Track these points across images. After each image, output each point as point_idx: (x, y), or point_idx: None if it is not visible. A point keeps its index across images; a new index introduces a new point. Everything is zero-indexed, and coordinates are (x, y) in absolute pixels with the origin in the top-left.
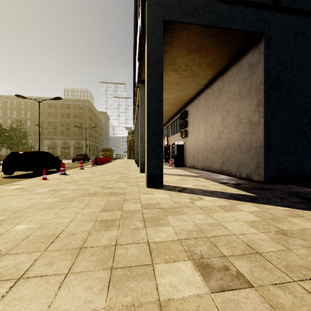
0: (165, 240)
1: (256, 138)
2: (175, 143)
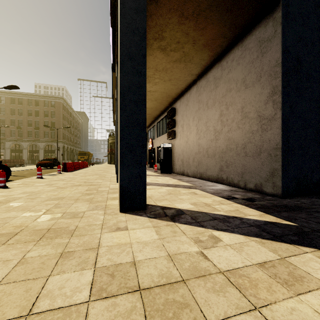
0: None
1: (270, 137)
2: (161, 146)
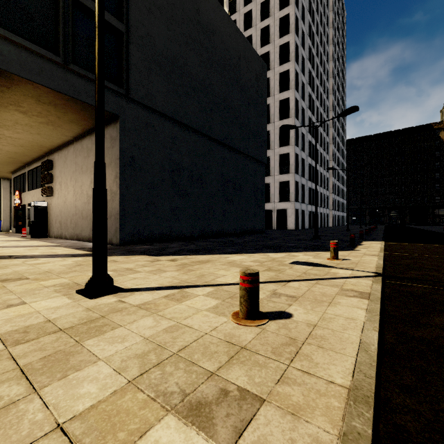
0: None
1: (115, 206)
2: (32, 204)
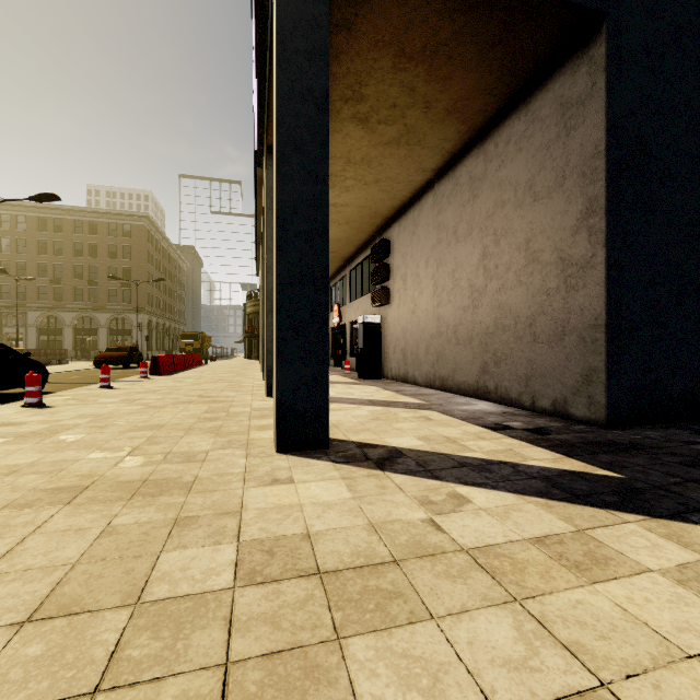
0: None
1: (583, 302)
2: (360, 320)
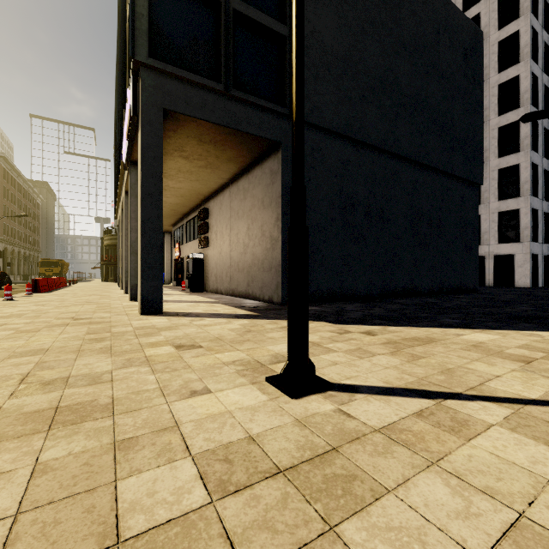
0: (155, 341)
1: (276, 255)
2: (191, 256)
